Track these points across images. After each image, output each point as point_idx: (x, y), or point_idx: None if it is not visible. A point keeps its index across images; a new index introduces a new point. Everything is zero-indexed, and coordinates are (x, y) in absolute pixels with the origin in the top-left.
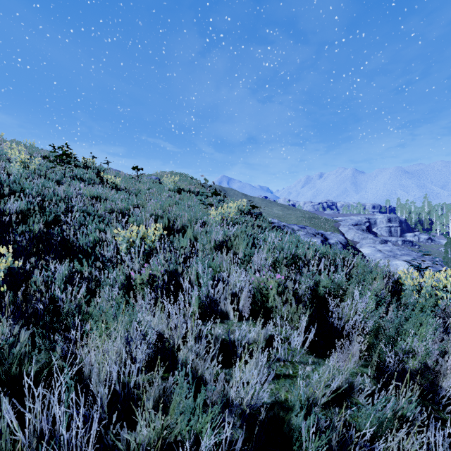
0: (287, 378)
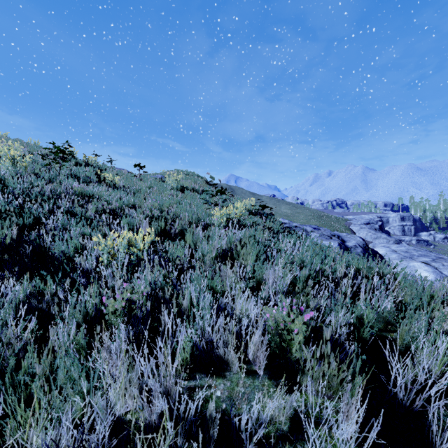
0: None
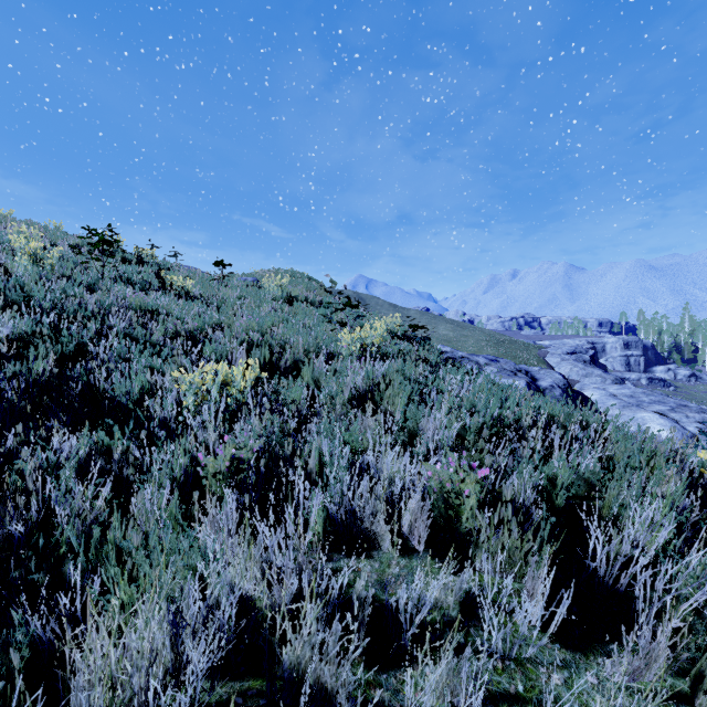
0: (515, 705)
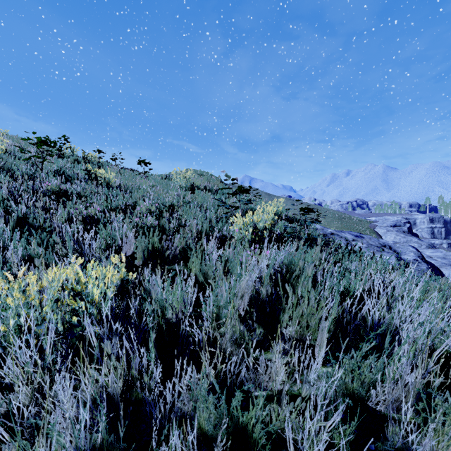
0: None
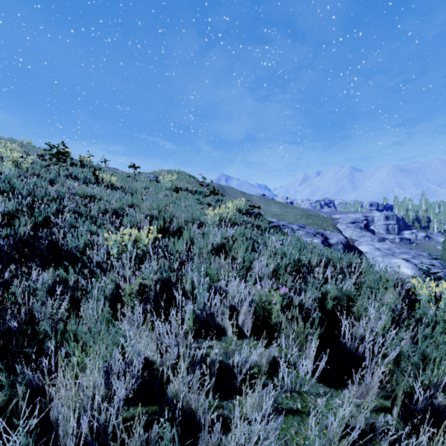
0: (296, 415)
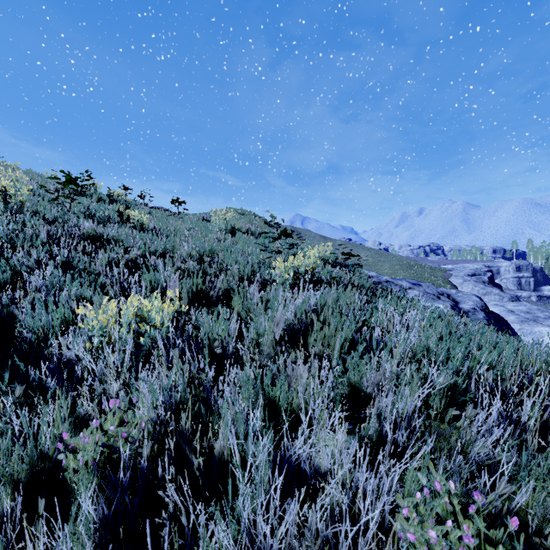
0: None
